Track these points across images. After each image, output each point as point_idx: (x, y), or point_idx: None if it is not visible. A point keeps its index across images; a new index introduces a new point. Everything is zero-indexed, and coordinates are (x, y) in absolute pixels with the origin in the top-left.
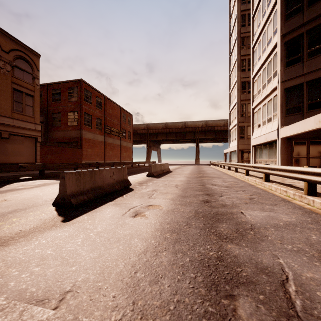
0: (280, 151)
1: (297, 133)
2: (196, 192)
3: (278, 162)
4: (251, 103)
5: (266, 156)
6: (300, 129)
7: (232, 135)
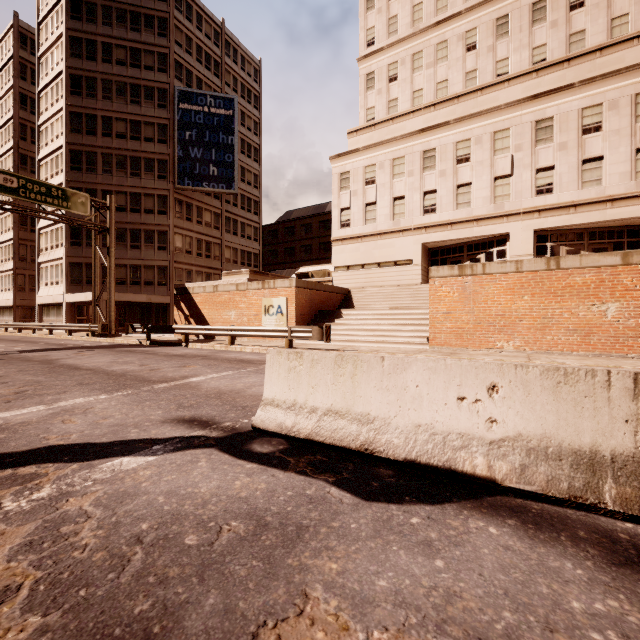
0: (66, 313)
1: (77, 301)
2: (2, 340)
3: (64, 322)
4: (37, 255)
5: (55, 316)
6: (78, 299)
7: (2, 282)
